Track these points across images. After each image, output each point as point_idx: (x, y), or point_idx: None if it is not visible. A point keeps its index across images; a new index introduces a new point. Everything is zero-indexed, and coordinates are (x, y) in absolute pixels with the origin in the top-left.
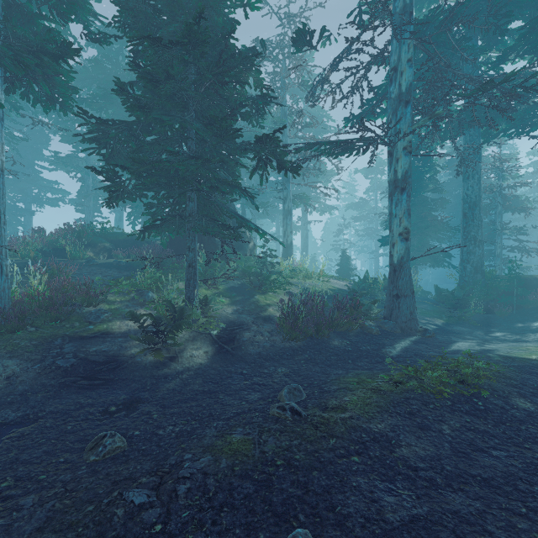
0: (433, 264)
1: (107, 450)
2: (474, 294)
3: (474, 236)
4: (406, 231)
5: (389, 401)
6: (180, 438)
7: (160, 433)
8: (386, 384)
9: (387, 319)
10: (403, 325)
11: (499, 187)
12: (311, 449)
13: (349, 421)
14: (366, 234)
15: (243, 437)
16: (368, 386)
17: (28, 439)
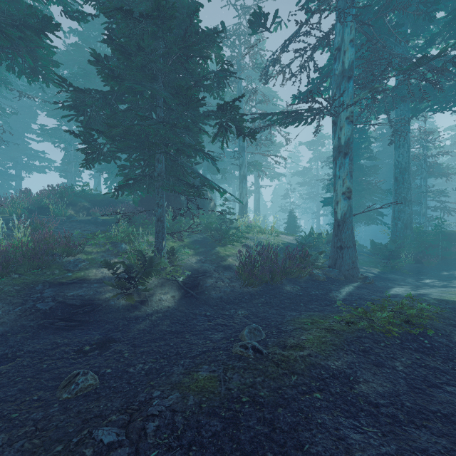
0: (368, 222)
1: (79, 387)
2: (405, 247)
3: (404, 197)
4: (348, 191)
5: (343, 340)
6: (149, 375)
7: (130, 371)
8: (338, 324)
9: (332, 267)
10: (346, 273)
11: (424, 155)
12: (274, 386)
13: (308, 359)
14: (309, 197)
15: (209, 374)
16: (322, 326)
17: (4, 377)
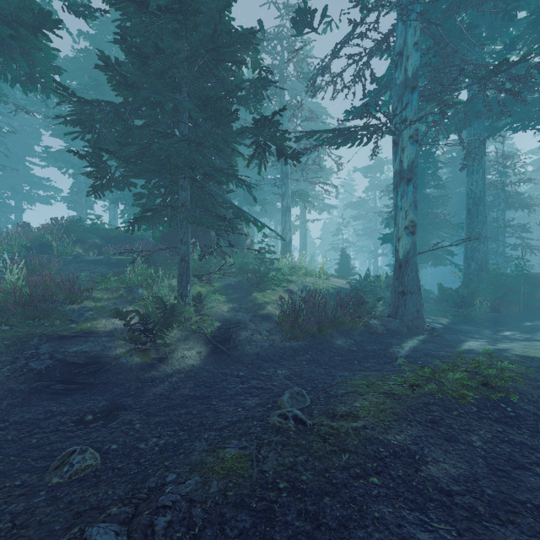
0: (435, 262)
1: (74, 469)
2: (479, 292)
3: (479, 233)
4: (412, 224)
5: (406, 407)
6: (164, 453)
7: (141, 447)
8: (399, 387)
9: (392, 317)
10: (409, 324)
11: (502, 183)
12: (320, 467)
13: (362, 432)
14: (365, 233)
15: (238, 452)
16: (380, 389)
17: None
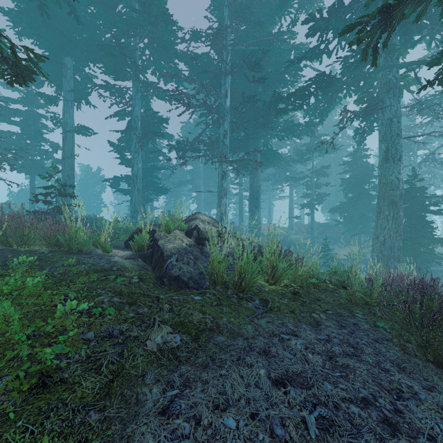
0: None
1: None
2: None
3: None
4: None
5: None
6: None
7: None
8: None
9: None
10: None
11: None
12: None
13: None
14: None
15: None
16: None
17: None
